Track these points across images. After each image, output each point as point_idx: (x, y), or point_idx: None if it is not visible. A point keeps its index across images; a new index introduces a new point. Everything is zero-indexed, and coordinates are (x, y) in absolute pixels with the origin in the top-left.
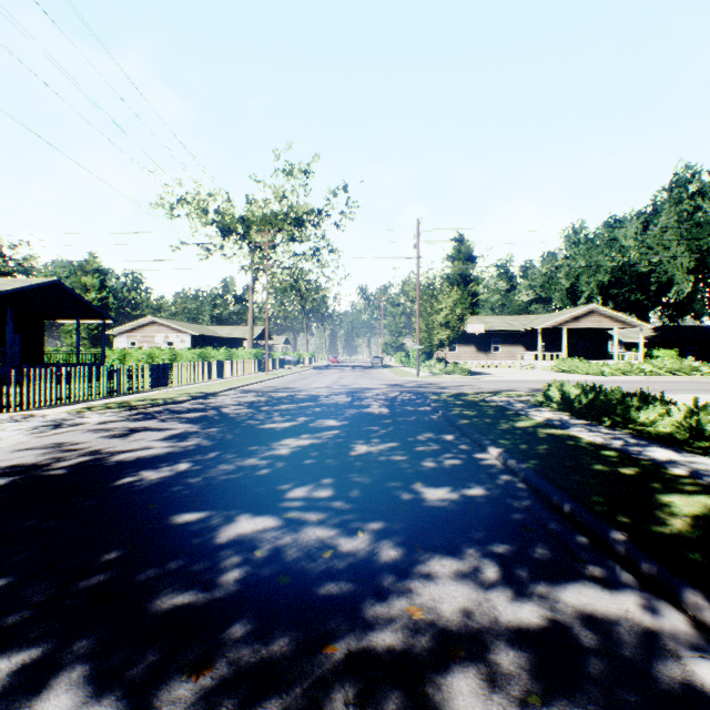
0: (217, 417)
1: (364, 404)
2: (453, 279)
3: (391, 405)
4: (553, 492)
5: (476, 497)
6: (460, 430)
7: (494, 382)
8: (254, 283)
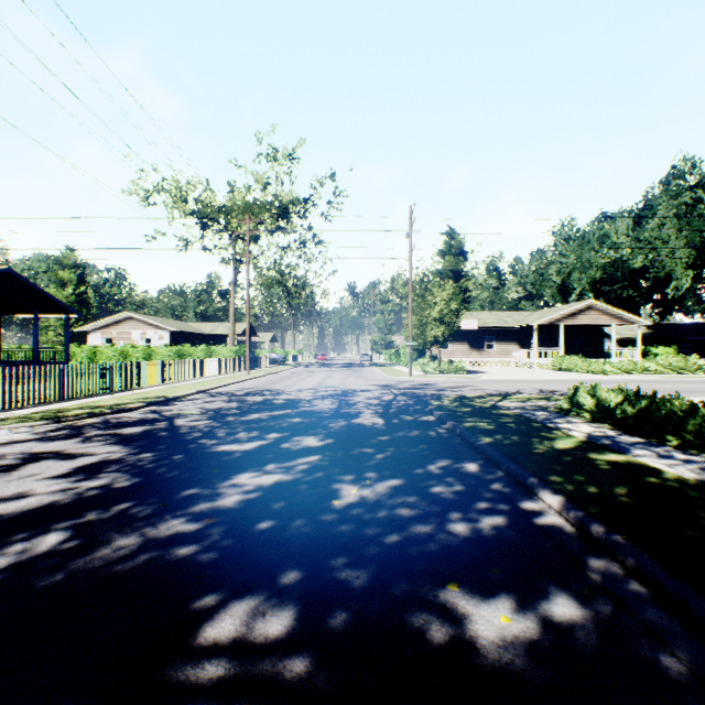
0: (163, 433)
1: (353, 411)
2: (444, 274)
3: (385, 413)
4: None
5: (576, 633)
6: (483, 454)
7: (494, 382)
8: (236, 276)
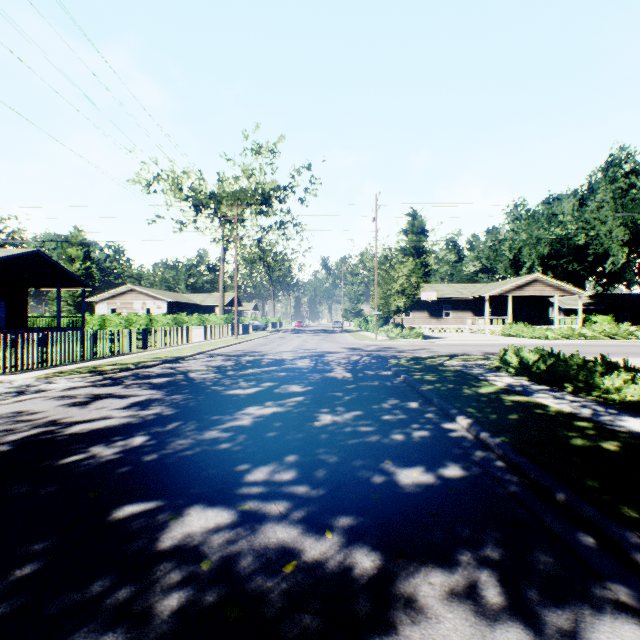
0: (183, 383)
1: (327, 368)
2: (407, 250)
3: (353, 369)
4: (539, 474)
5: (454, 479)
6: (424, 397)
7: (447, 345)
8: (225, 254)
